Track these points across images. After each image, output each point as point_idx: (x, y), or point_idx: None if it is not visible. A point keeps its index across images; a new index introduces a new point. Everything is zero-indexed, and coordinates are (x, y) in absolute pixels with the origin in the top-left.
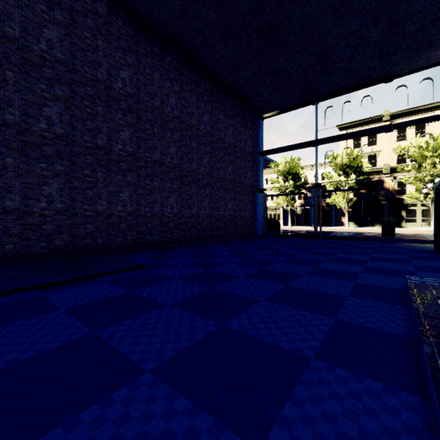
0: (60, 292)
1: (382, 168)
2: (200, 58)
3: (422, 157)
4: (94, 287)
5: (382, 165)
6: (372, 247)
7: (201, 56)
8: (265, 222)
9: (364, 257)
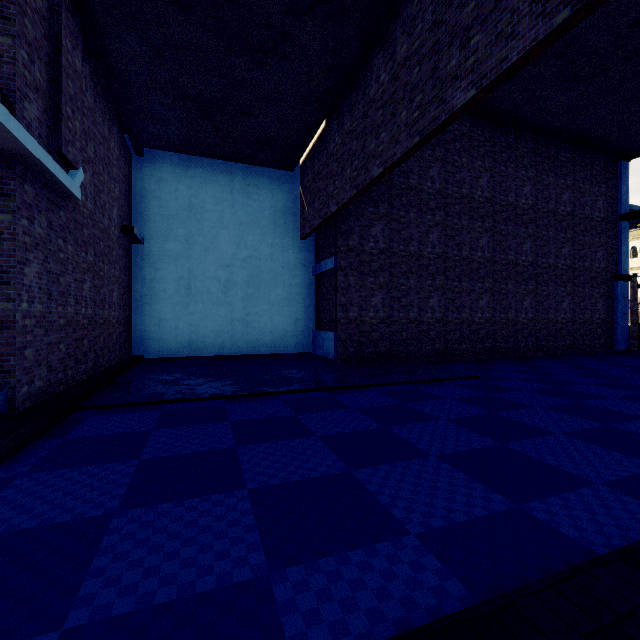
0: (428, 388)
1: None
2: (521, 116)
3: None
4: (450, 388)
5: None
6: None
7: (523, 114)
8: (633, 329)
9: None
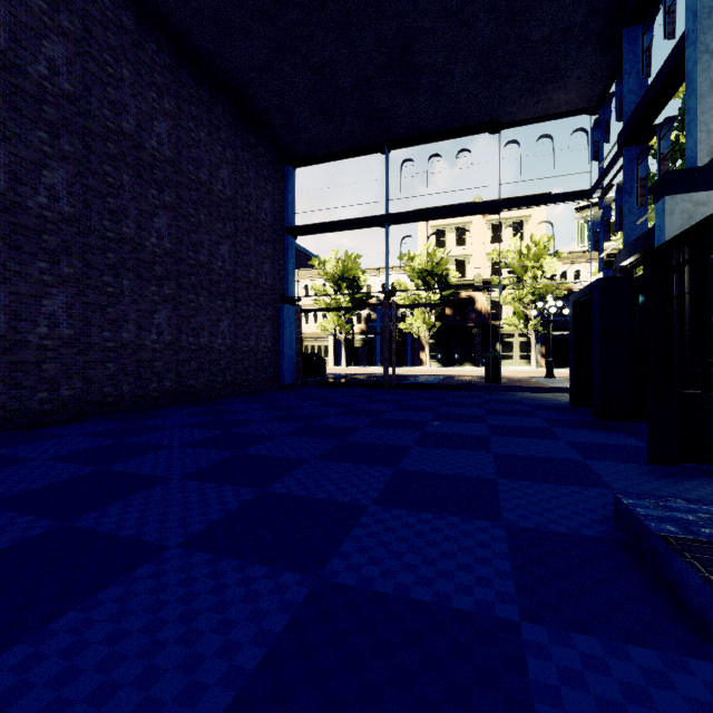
0: None
1: (473, 280)
2: None
3: (522, 267)
4: None
5: (473, 276)
6: (479, 402)
7: None
8: (298, 360)
9: (477, 428)
